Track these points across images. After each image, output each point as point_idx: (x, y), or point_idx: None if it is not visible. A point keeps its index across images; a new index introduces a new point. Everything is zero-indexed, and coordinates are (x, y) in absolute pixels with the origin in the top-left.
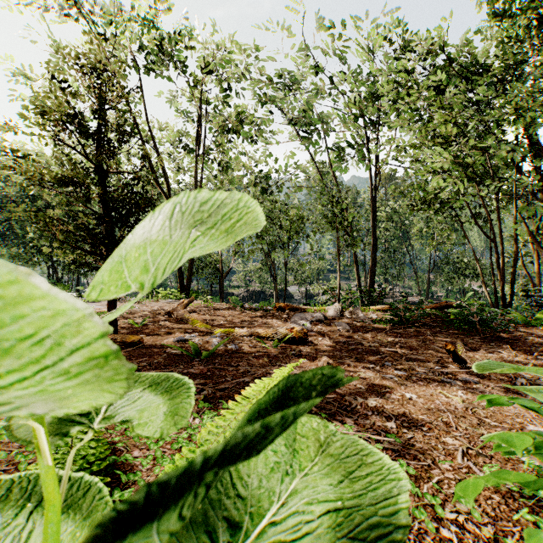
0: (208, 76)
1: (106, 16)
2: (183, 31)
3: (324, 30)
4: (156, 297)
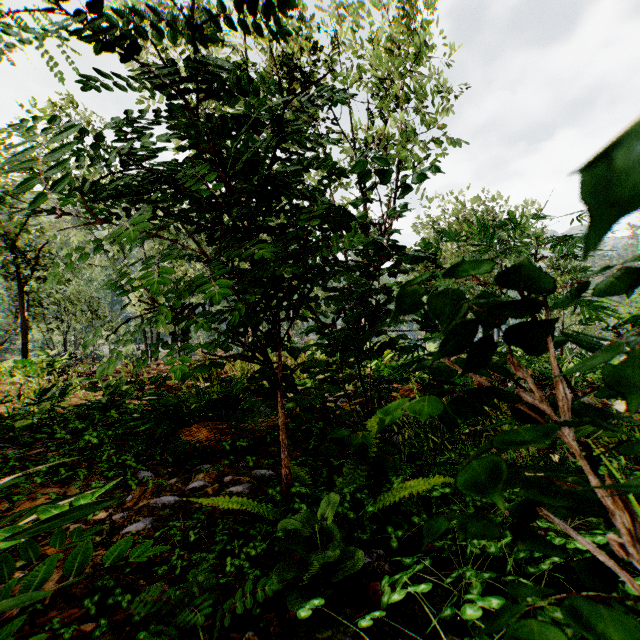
0: None
1: None
2: None
3: None
4: None
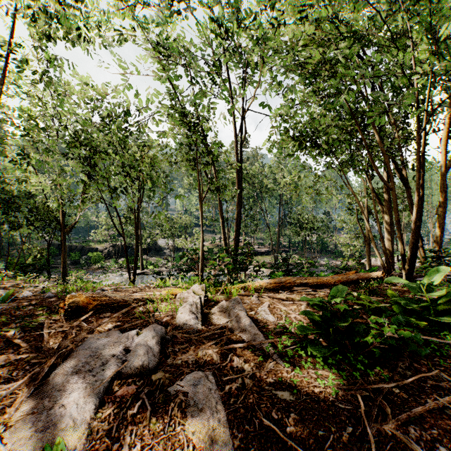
0: None
1: None
2: None
3: None
4: None
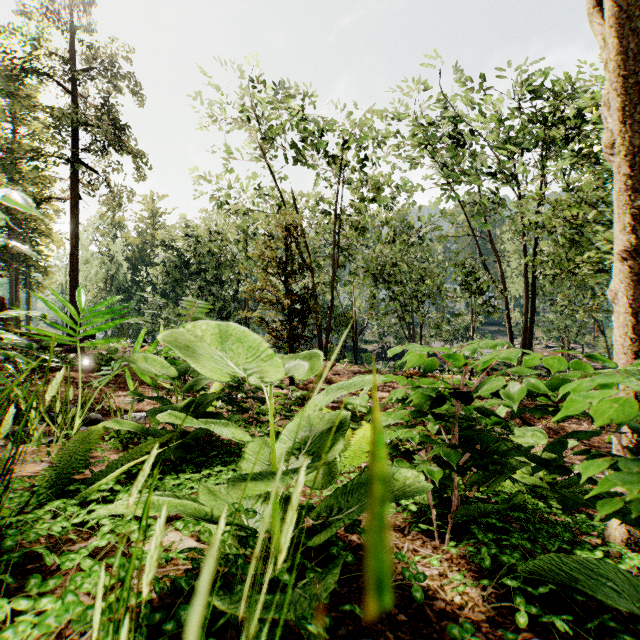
0: (344, 152)
1: (265, 130)
2: (324, 125)
3: (462, 86)
4: None
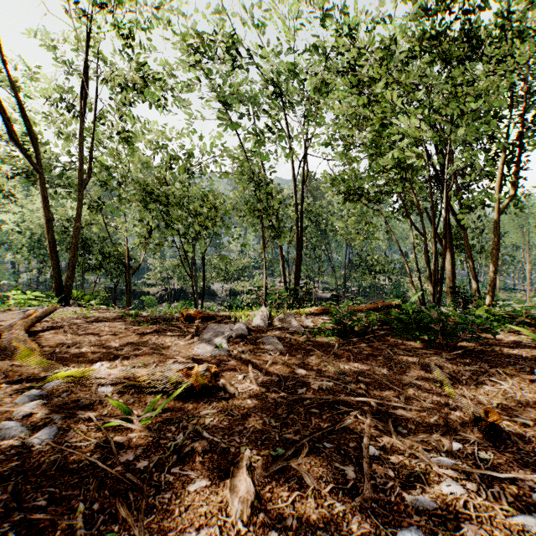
0: (98, 12)
1: None
2: None
3: None
4: (8, 304)
